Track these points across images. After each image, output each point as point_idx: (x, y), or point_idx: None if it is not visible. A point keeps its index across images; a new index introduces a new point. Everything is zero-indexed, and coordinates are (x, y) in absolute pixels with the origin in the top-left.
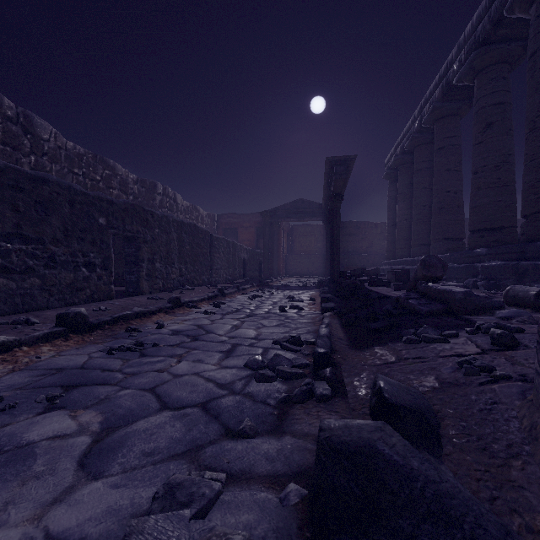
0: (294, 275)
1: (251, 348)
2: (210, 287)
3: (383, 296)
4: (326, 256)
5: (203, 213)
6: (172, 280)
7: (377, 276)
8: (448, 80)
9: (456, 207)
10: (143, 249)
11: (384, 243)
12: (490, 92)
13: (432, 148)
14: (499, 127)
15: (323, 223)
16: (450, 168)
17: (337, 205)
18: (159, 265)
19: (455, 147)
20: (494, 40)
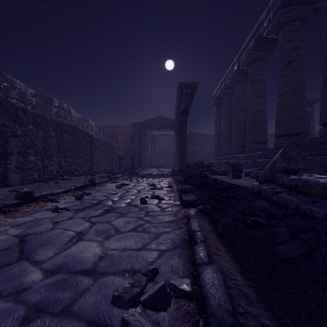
0: (155, 166)
1: (59, 326)
2: (89, 176)
3: (234, 186)
4: (176, 154)
5: (93, 124)
6: (50, 171)
7: (211, 167)
8: (259, 34)
9: (262, 121)
10: (11, 142)
11: (211, 146)
12: (290, 40)
13: (245, 84)
14: (297, 64)
15: (174, 132)
16: (259, 95)
17: (184, 118)
18: (33, 158)
19: (262, 81)
20: (295, 1)
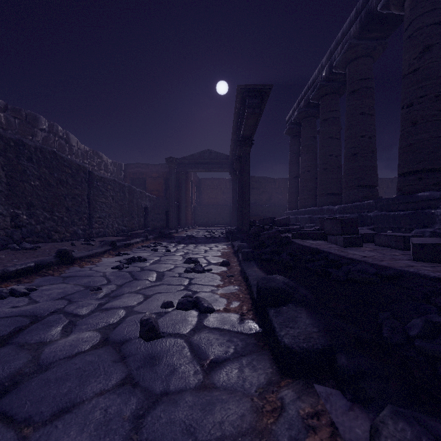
0: (202, 225)
1: None
2: (81, 242)
3: (393, 273)
4: (233, 206)
5: (108, 161)
6: None
7: (288, 225)
8: (369, 10)
9: (370, 153)
10: None
11: (281, 196)
12: (429, 9)
13: (338, 99)
14: (440, 50)
15: (230, 174)
16: (365, 111)
17: (246, 149)
18: None
19: (369, 89)
20: None
